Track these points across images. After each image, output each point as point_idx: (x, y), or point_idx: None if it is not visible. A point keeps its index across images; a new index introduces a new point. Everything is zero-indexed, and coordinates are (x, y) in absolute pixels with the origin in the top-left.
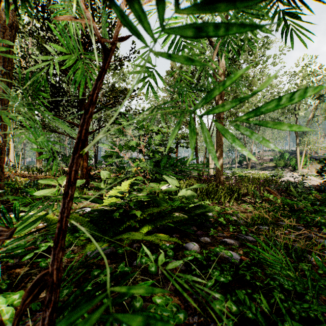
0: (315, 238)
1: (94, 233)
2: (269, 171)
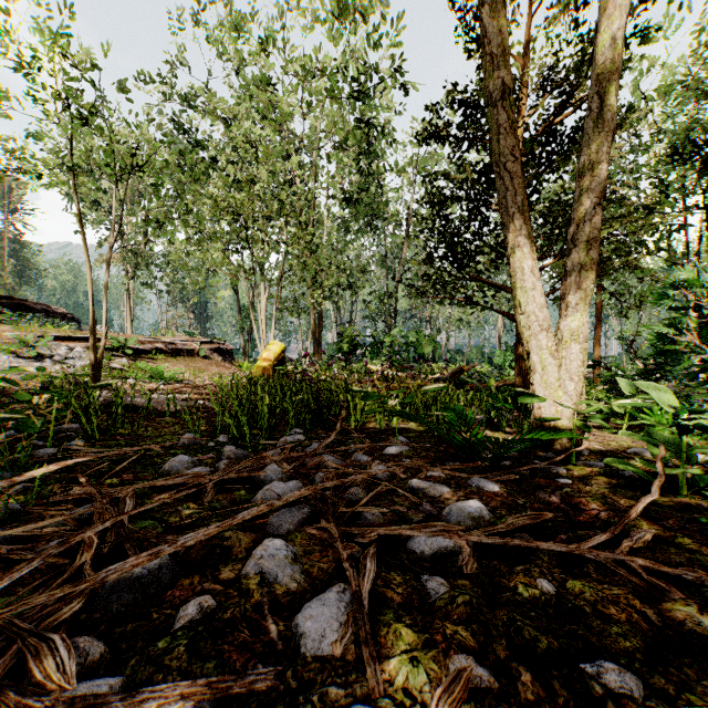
0: None
1: None
2: None
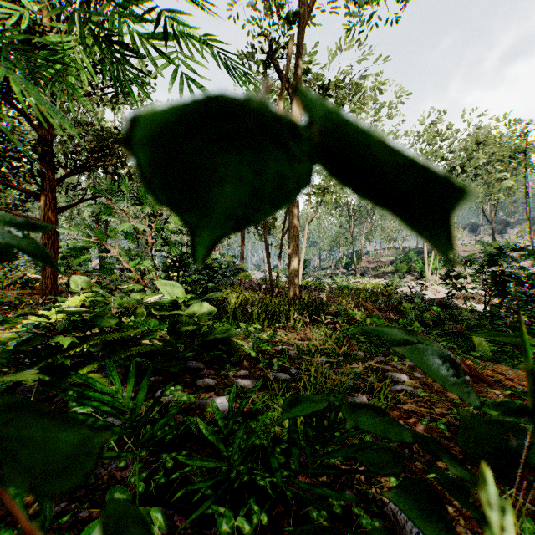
0: (391, 371)
1: None
2: (386, 280)
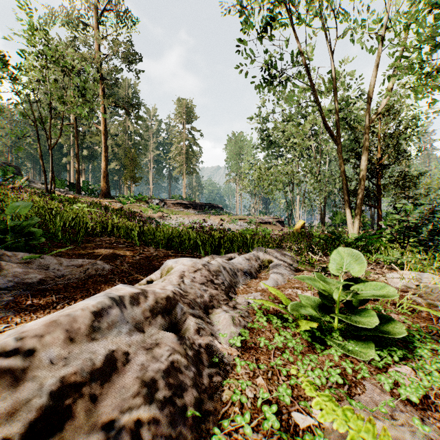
0: None
1: (404, 242)
2: None
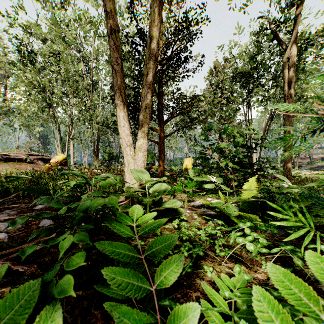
0: None
1: None
2: (323, 172)
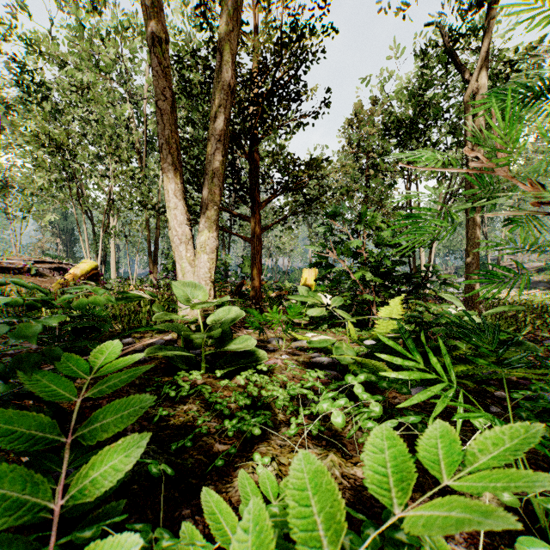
0: None
1: None
2: (538, 291)
